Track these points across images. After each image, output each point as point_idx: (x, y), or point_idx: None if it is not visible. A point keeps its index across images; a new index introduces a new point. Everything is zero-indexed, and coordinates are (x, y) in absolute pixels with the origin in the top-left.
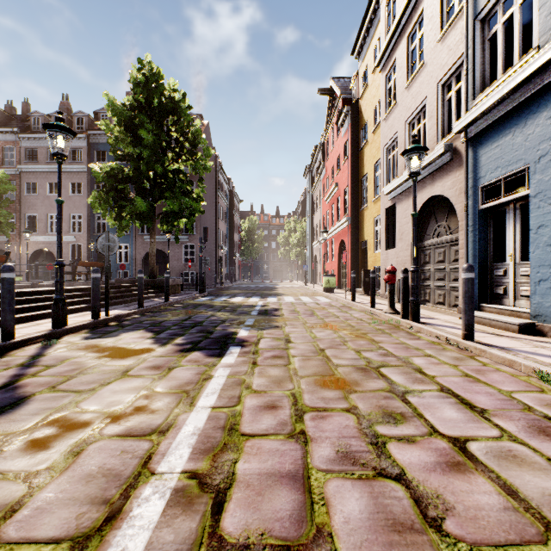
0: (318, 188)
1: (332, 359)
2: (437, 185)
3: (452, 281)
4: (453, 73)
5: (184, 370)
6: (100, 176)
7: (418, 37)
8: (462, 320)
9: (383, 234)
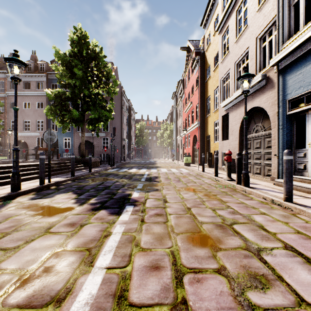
0: (180, 105)
1: (197, 217)
2: (256, 100)
3: (265, 160)
4: (266, 30)
5: (91, 227)
6: (51, 97)
7: (243, 11)
8: (284, 188)
9: (220, 131)
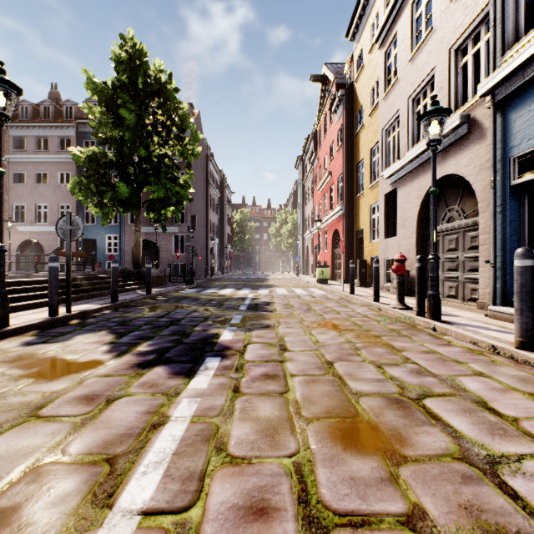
0: (309, 179)
1: (347, 381)
2: (449, 163)
3: (467, 272)
4: (469, 34)
5: (129, 405)
6: (80, 161)
7: (425, 2)
8: (516, 323)
9: (382, 222)
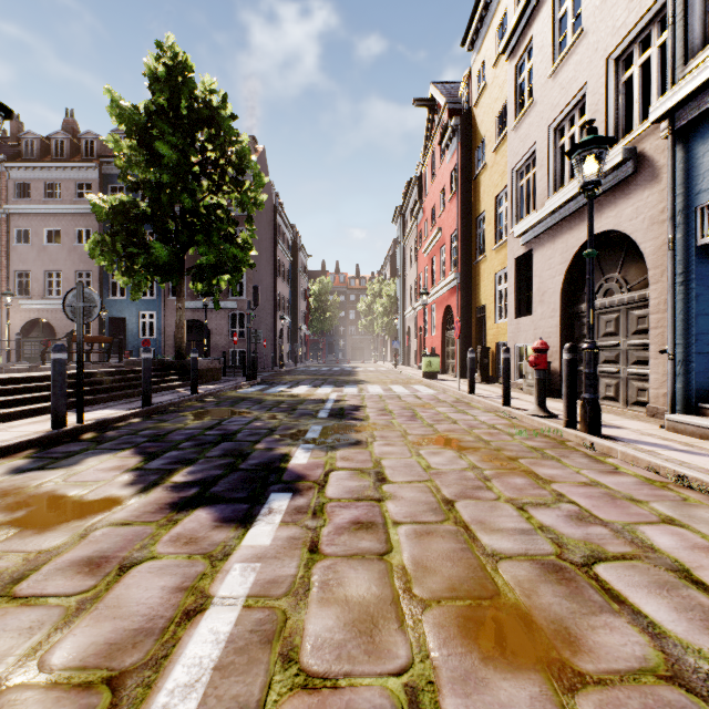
0: (412, 237)
1: (478, 533)
2: (607, 216)
3: (632, 365)
4: (635, 37)
5: (152, 575)
6: (102, 212)
7: None
8: None
9: (512, 295)
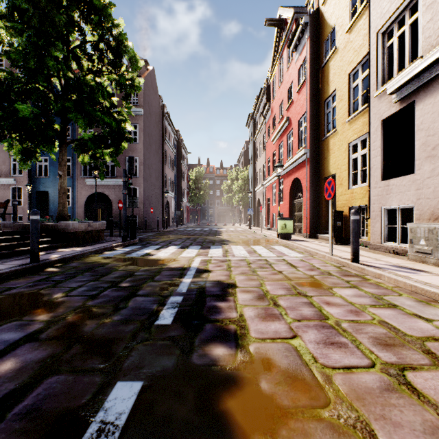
0: (261, 133)
1: None
2: None
3: None
4: None
5: None
6: None
7: None
8: None
9: (377, 158)
